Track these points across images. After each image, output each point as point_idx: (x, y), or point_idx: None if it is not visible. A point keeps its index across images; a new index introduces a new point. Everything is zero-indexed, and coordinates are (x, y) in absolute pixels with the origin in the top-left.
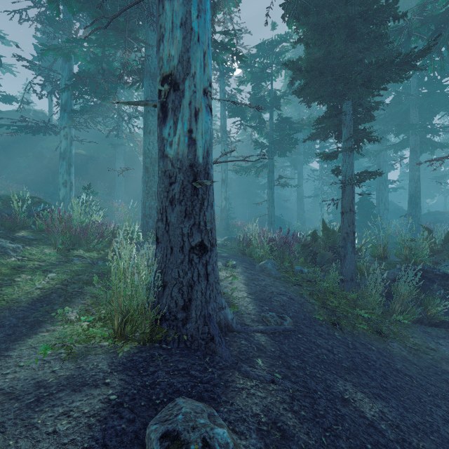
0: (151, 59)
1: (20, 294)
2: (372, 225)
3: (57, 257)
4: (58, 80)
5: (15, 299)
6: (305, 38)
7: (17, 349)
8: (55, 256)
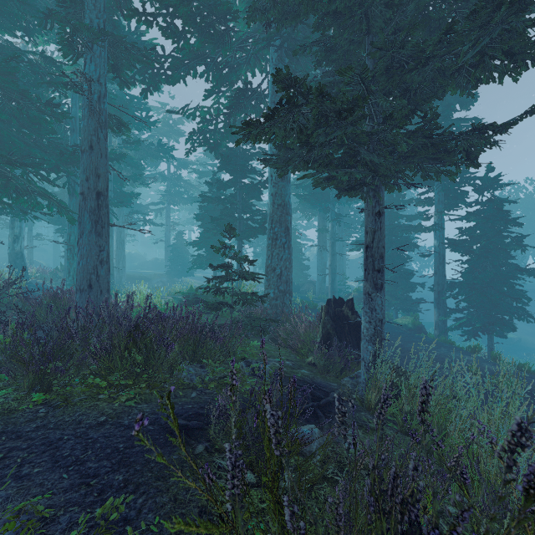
0: None
1: None
2: None
3: None
4: None
5: None
6: None
7: None
8: None
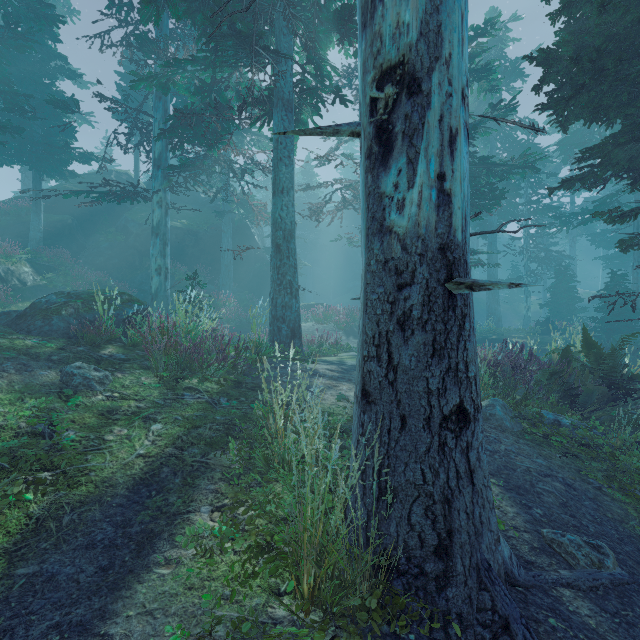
0: (285, 80)
1: (115, 468)
2: (632, 328)
3: (161, 391)
4: (149, 125)
5: (108, 479)
6: (580, 1)
7: (121, 616)
8: (158, 390)
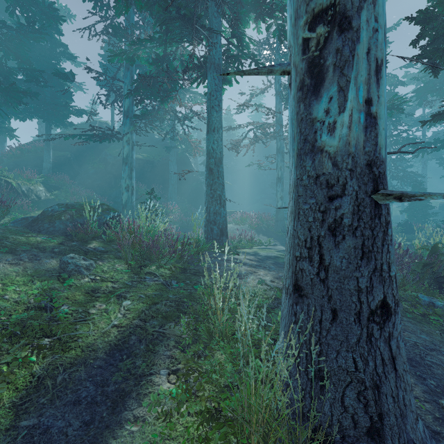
0: (216, 50)
1: (96, 336)
2: None
3: (129, 275)
4: (121, 88)
5: (91, 345)
6: None
7: None
8: (127, 274)
